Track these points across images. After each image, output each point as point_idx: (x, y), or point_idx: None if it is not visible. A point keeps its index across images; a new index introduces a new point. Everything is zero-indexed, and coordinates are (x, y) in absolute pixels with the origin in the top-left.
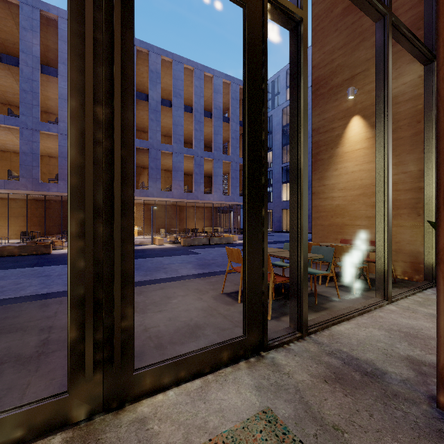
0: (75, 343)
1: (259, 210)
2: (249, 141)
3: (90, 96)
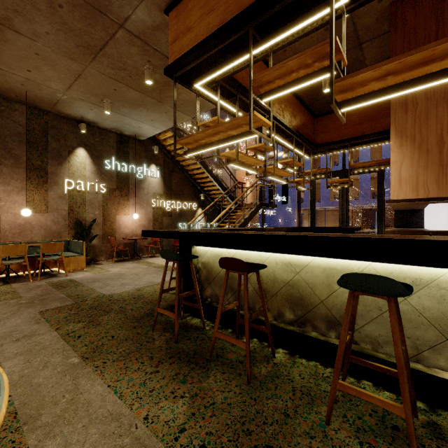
0: None
1: (381, 221)
2: (378, 204)
3: (341, 206)
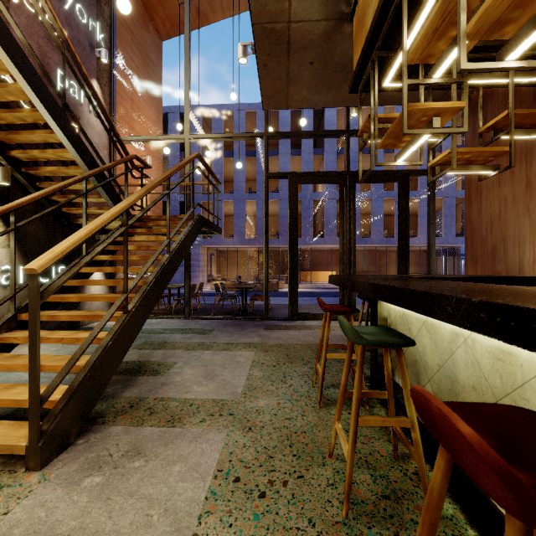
0: (341, 300)
1: (405, 263)
2: (400, 236)
3: (345, 235)
